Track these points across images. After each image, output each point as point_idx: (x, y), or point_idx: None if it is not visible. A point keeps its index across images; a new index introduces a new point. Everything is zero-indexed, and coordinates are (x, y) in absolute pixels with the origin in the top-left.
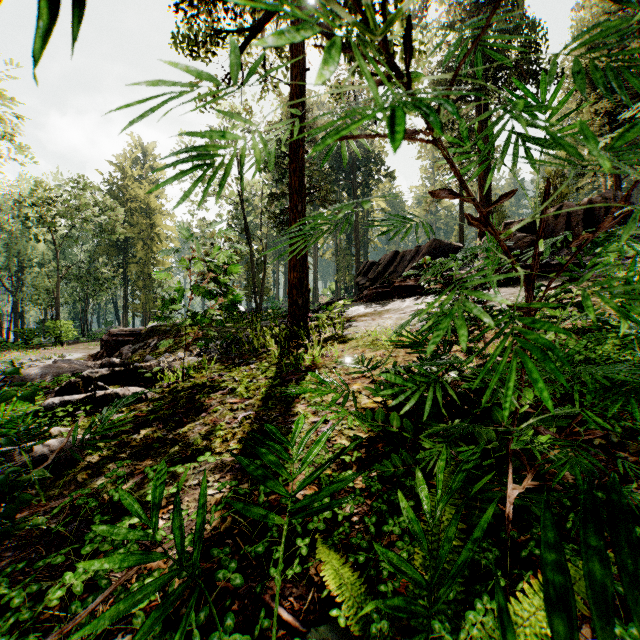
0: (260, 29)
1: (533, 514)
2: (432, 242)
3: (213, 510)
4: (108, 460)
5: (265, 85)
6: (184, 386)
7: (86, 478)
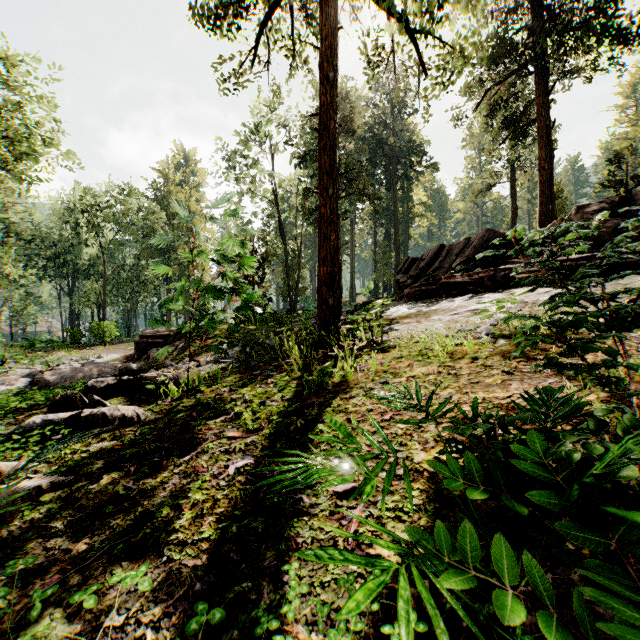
0: None
1: None
2: (485, 232)
3: None
4: (36, 533)
5: (294, 61)
6: (186, 404)
7: None
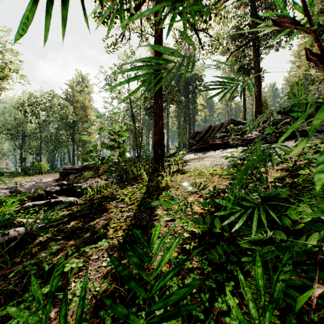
0: (138, 8)
1: (323, 299)
2: (229, 120)
3: (101, 282)
4: (50, 240)
5: (141, 39)
6: (97, 197)
7: (37, 251)
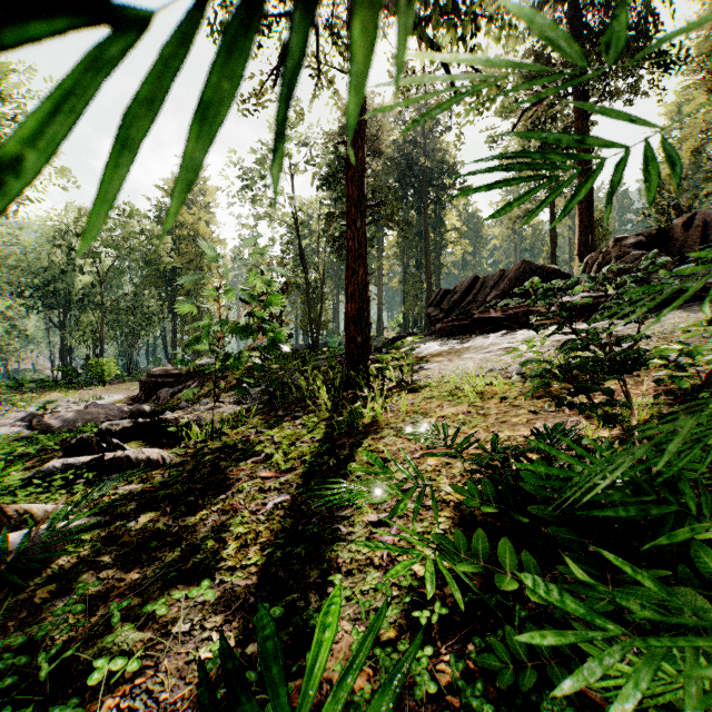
0: None
1: None
2: (520, 264)
3: None
4: (85, 566)
5: (319, 81)
6: (212, 447)
7: (47, 598)
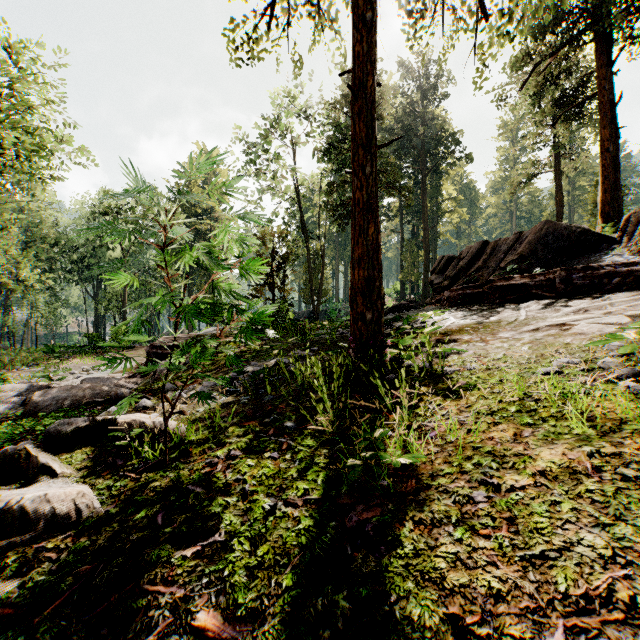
0: None
1: None
2: (542, 225)
3: None
4: None
5: (318, 20)
6: (158, 485)
7: None
